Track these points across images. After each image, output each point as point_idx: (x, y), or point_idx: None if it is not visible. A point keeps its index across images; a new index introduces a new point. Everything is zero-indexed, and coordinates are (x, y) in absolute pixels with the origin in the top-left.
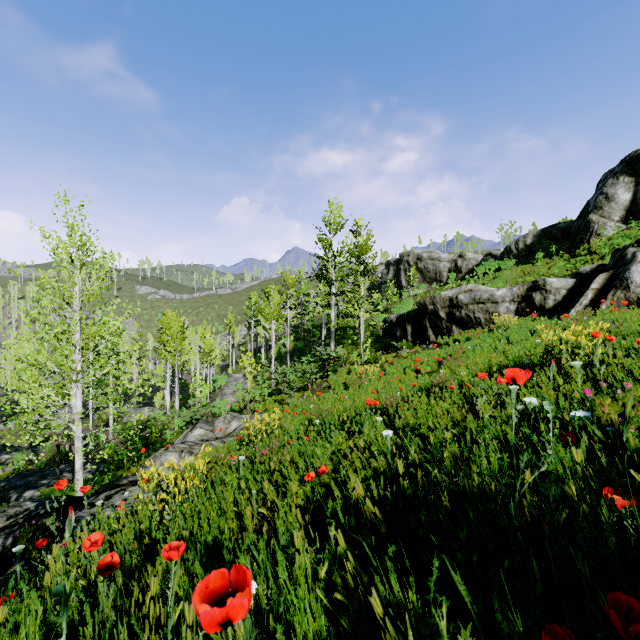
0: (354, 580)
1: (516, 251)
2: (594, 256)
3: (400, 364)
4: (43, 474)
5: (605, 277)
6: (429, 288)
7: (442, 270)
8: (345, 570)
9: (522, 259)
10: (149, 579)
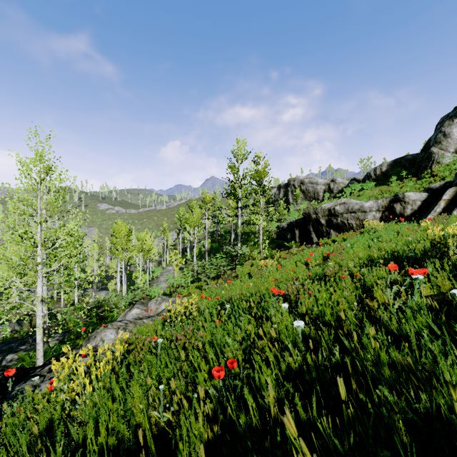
0: None
1: (374, 176)
2: (436, 178)
3: (292, 259)
4: (22, 341)
5: (454, 190)
6: (309, 204)
7: (319, 191)
8: None
9: (379, 182)
10: None
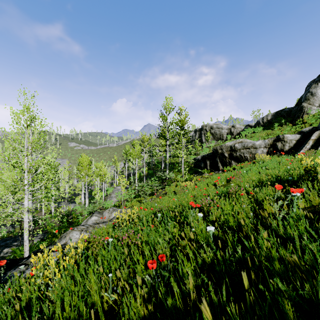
0: None
1: (262, 123)
2: (306, 124)
3: (204, 181)
4: (15, 239)
5: (319, 133)
6: (217, 143)
7: (223, 133)
8: None
9: (265, 127)
10: None
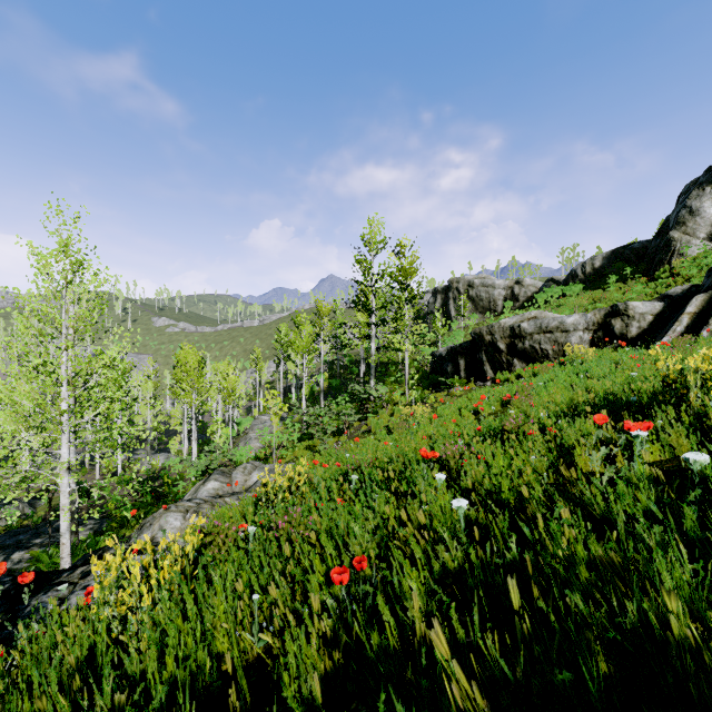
0: None
1: (583, 275)
2: (678, 279)
3: (453, 404)
4: (37, 532)
5: (704, 298)
6: (482, 319)
7: (497, 298)
8: None
9: (590, 284)
10: None
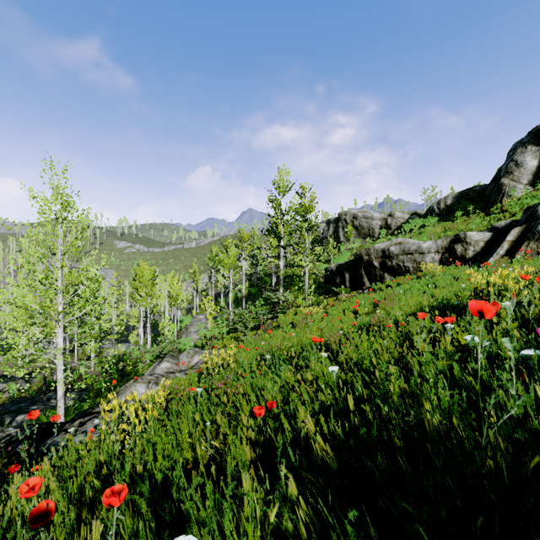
0: (305, 525)
1: (438, 210)
2: (506, 214)
3: (340, 306)
4: (33, 401)
5: (519, 230)
6: (363, 242)
7: (374, 227)
8: (296, 515)
9: (443, 217)
10: (104, 511)
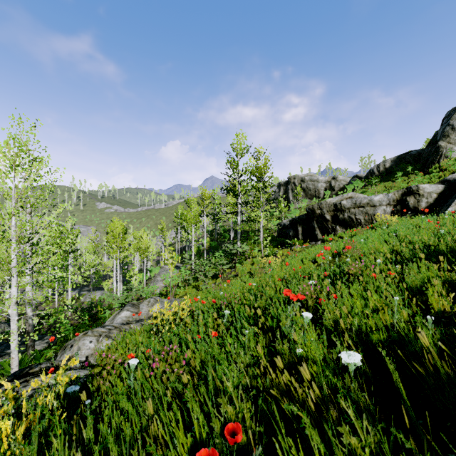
0: None
1: (378, 173)
2: (446, 172)
3: (296, 256)
4: (9, 344)
5: None
6: (310, 202)
7: (320, 189)
8: None
9: (382, 179)
10: None
